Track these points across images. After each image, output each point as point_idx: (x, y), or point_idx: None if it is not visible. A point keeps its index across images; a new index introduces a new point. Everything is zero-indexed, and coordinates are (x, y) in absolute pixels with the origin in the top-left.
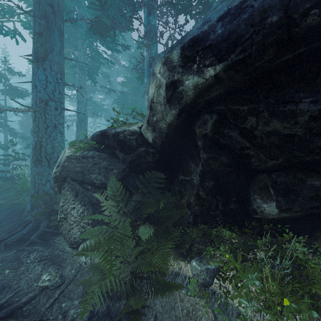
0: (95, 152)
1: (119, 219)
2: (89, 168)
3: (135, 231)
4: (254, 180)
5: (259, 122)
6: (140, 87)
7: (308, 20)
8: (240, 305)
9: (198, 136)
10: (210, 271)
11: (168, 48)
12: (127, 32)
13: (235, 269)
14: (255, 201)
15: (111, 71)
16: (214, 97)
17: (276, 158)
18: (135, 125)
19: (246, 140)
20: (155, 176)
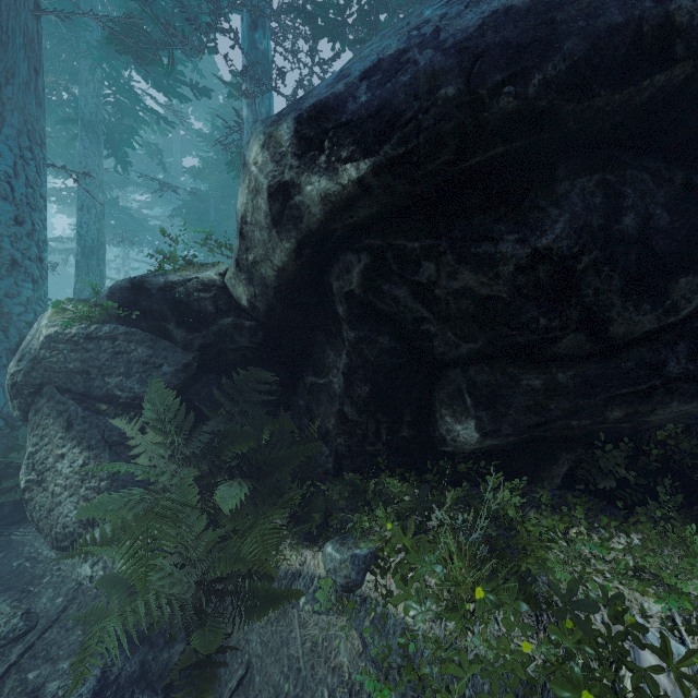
0: (118, 327)
1: (170, 472)
2: (102, 363)
3: (211, 497)
4: (441, 382)
5: (440, 273)
6: (236, 184)
7: (501, 102)
8: (407, 612)
9: (338, 296)
10: (360, 560)
11: (272, 116)
12: (207, 57)
13: (405, 549)
14: (443, 421)
15: (168, 141)
16: (363, 220)
17: (473, 340)
18: (211, 269)
19: (422, 305)
20: (256, 379)
